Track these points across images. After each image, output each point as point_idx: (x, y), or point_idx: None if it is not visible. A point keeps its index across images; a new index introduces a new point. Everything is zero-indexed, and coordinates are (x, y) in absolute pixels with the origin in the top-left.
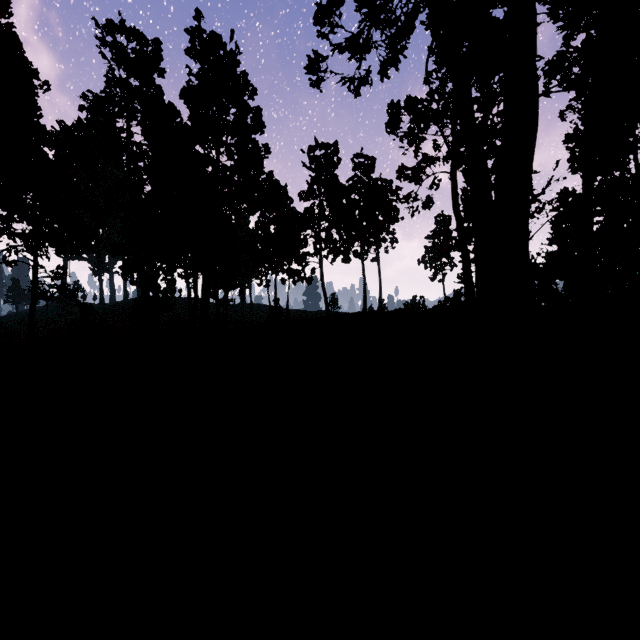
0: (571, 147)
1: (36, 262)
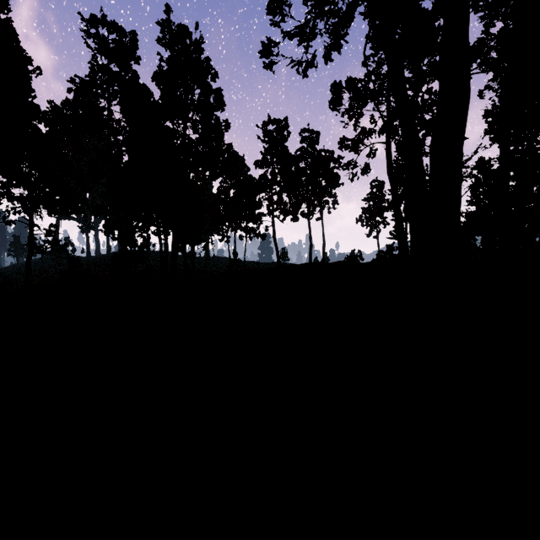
0: (490, 121)
1: (31, 221)
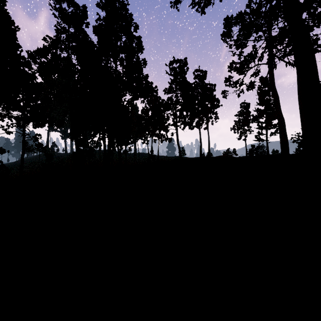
0: None
1: (24, 132)
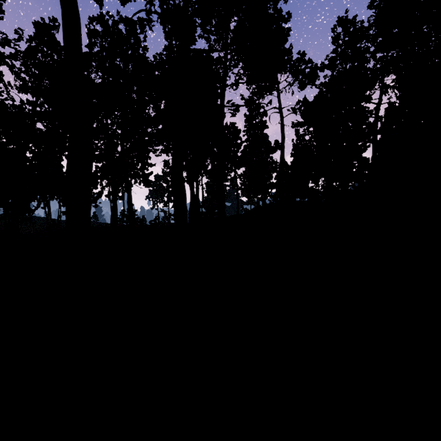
0: None
1: None
